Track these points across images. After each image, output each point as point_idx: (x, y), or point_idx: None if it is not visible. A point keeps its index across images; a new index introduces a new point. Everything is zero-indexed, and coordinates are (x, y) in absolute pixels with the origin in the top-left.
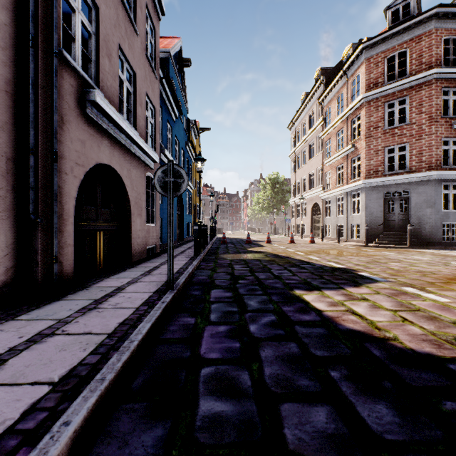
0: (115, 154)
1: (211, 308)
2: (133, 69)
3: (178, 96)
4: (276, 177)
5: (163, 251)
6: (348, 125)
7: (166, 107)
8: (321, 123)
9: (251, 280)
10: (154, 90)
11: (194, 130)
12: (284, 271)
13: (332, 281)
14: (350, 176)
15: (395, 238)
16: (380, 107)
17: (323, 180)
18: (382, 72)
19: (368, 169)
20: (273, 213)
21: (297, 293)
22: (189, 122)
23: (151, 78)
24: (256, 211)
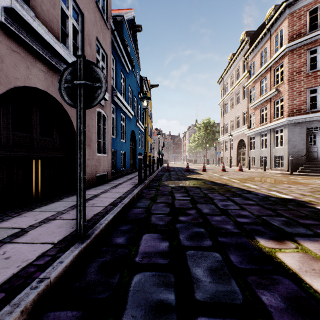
0: (54, 82)
1: (128, 290)
2: (80, 8)
3: (131, 54)
4: (208, 121)
5: (115, 177)
6: (272, 73)
7: (119, 60)
8: (246, 75)
9: (193, 216)
10: (105, 38)
11: (145, 85)
12: (228, 202)
13: (297, 221)
14: (274, 115)
15: (317, 167)
16: (302, 54)
17: (248, 121)
18: (305, 23)
19: (291, 108)
20: (206, 148)
21: (264, 248)
22: (142, 79)
23: (102, 26)
24: (193, 147)
